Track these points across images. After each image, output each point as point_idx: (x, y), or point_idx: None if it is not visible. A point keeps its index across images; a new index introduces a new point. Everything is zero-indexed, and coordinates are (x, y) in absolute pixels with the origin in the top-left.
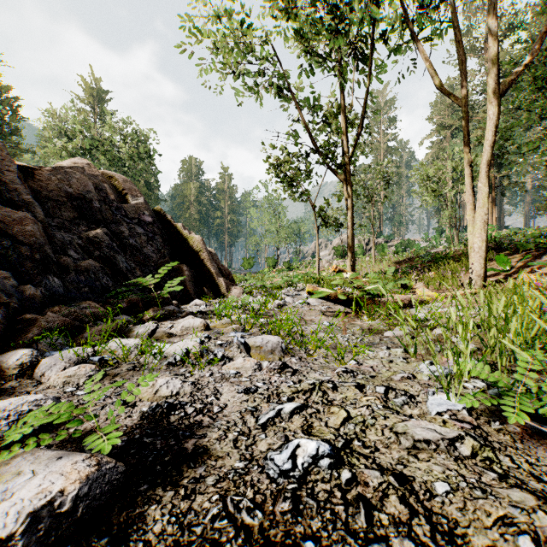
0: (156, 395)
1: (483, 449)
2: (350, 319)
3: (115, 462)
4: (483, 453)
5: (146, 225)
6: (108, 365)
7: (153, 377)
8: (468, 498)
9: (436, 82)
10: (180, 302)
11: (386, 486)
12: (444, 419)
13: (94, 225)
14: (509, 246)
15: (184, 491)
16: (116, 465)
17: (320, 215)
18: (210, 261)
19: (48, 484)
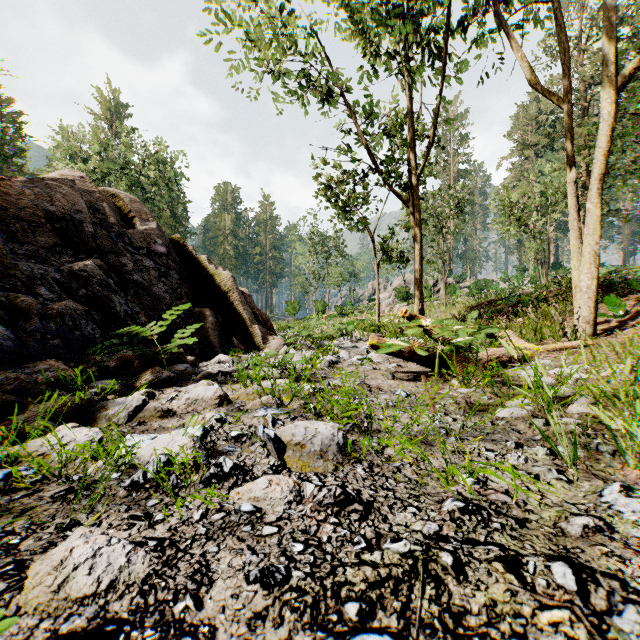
0: (59, 594)
1: None
2: (433, 384)
3: None
4: None
5: (158, 256)
6: (20, 487)
7: None
8: None
9: (529, 77)
10: (200, 358)
11: None
12: None
13: (84, 255)
14: (619, 286)
15: None
16: None
17: (381, 248)
18: (242, 304)
19: None
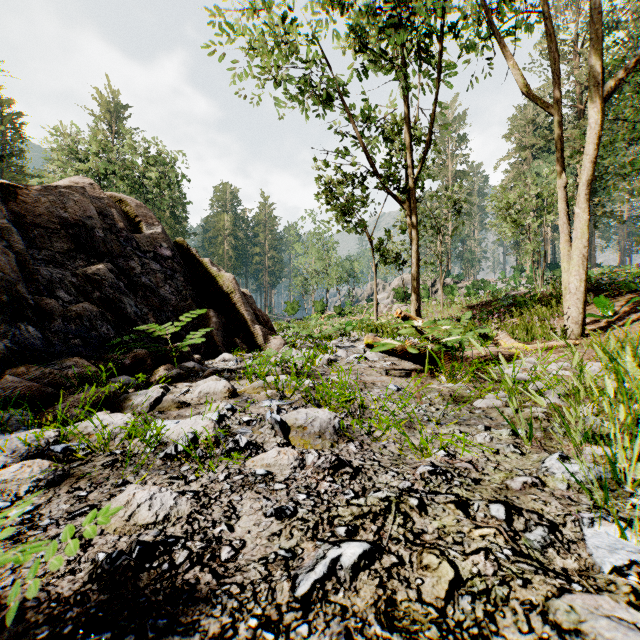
0: (130, 522)
1: None
2: (423, 380)
3: None
4: None
5: (164, 260)
6: (75, 458)
7: (102, 513)
8: None
9: (521, 85)
10: (205, 357)
11: None
12: (632, 586)
13: (95, 259)
14: (610, 287)
15: None
16: None
17: (379, 250)
18: (244, 305)
19: None
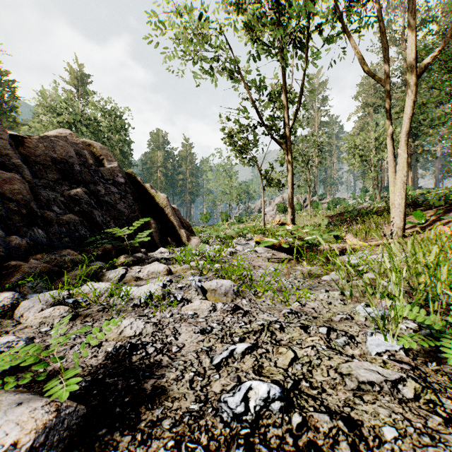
0: (121, 335)
1: (425, 392)
2: (292, 264)
3: (76, 406)
4: (425, 395)
5: (119, 185)
6: (80, 306)
7: (115, 321)
8: (417, 445)
9: (362, 65)
10: (148, 250)
11: (336, 431)
12: (383, 359)
13: (75, 185)
14: (424, 203)
15: (140, 436)
16: (76, 408)
17: (266, 177)
18: (173, 216)
19: (2, 435)
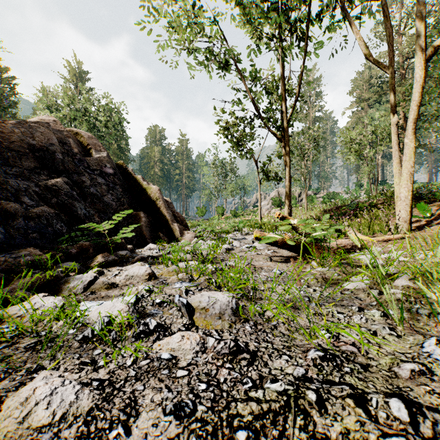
0: (24, 424)
1: None
2: (299, 265)
3: None
4: None
5: (107, 176)
6: (2, 340)
7: None
8: None
9: (365, 52)
10: (137, 246)
11: None
12: None
13: (55, 174)
14: (427, 196)
15: None
16: None
17: (262, 170)
18: (166, 209)
19: None
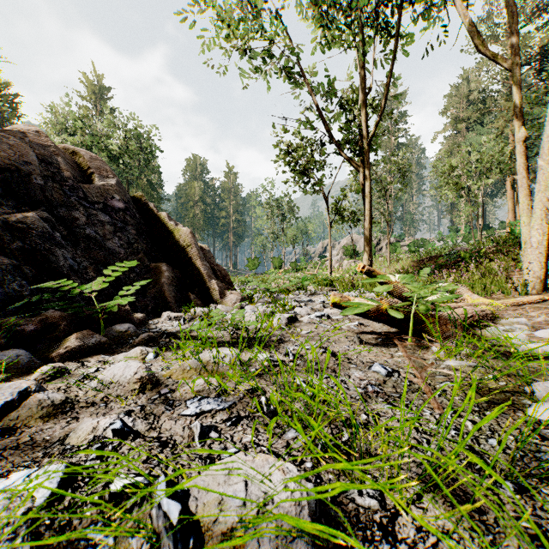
0: None
1: None
2: (410, 351)
3: None
4: None
5: (115, 212)
6: None
7: None
8: None
9: (477, 42)
10: (154, 314)
11: None
12: None
13: (29, 207)
14: None
15: None
16: None
17: (333, 208)
18: (200, 260)
19: None
